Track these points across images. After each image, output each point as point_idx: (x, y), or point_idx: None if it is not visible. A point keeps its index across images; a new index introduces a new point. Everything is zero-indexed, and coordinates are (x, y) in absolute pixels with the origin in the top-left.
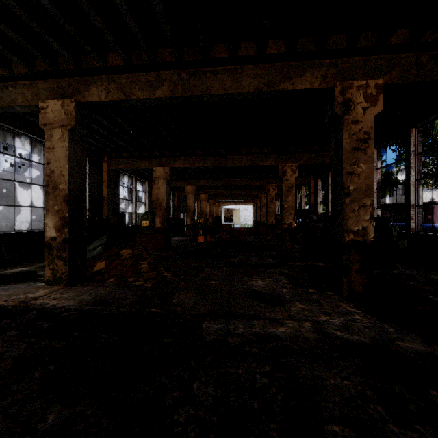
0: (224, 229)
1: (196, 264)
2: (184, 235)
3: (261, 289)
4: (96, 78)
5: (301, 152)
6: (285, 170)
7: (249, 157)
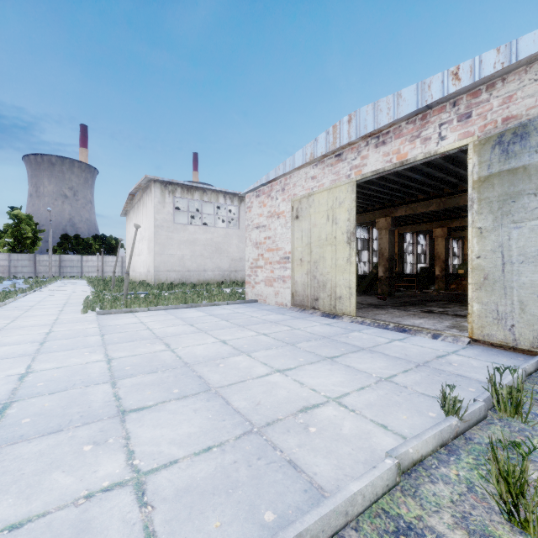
0: None
1: None
2: None
3: None
4: (456, 220)
5: None
6: None
7: None
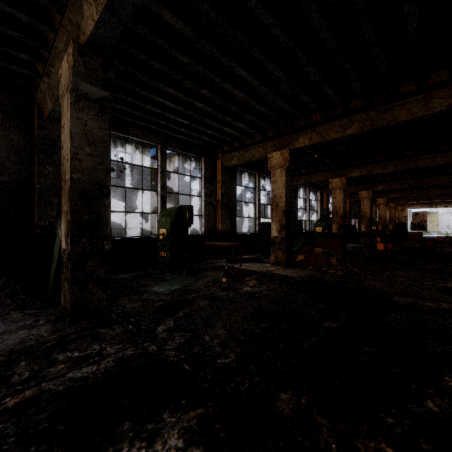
0: (410, 238)
1: (378, 266)
2: (357, 242)
3: None
4: (303, 132)
5: None
6: None
7: (448, 154)
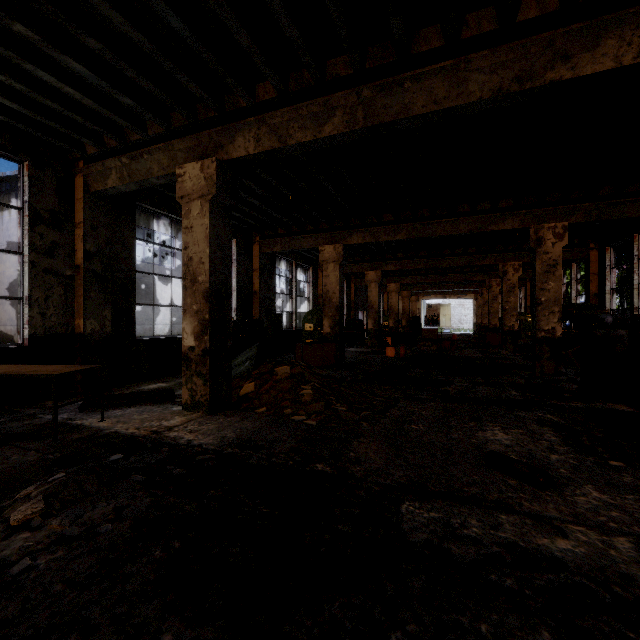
0: (425, 336)
1: (383, 393)
2: (363, 344)
3: (504, 448)
4: (243, 123)
5: (574, 201)
6: (540, 235)
7: (472, 219)
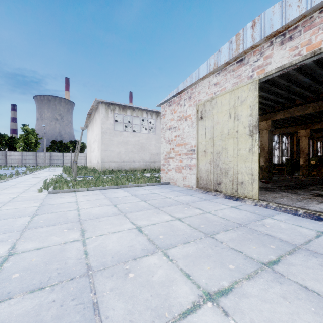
0: None
1: None
2: None
3: None
4: (318, 123)
5: None
6: None
7: None
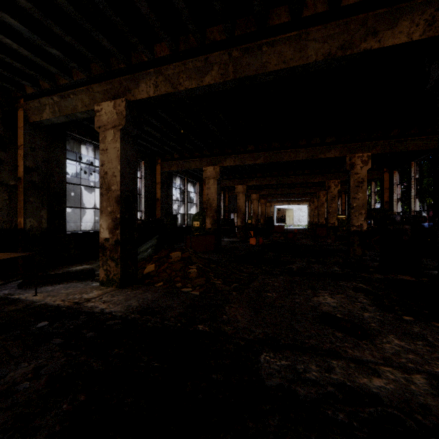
0: (276, 230)
1: (248, 270)
2: (234, 236)
3: (332, 309)
4: (145, 73)
5: (374, 139)
6: (353, 161)
7: (308, 150)
